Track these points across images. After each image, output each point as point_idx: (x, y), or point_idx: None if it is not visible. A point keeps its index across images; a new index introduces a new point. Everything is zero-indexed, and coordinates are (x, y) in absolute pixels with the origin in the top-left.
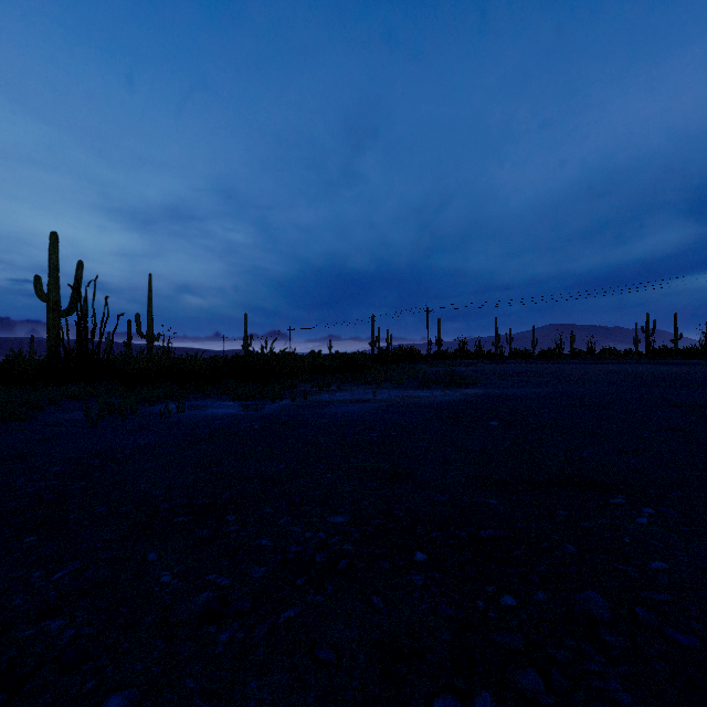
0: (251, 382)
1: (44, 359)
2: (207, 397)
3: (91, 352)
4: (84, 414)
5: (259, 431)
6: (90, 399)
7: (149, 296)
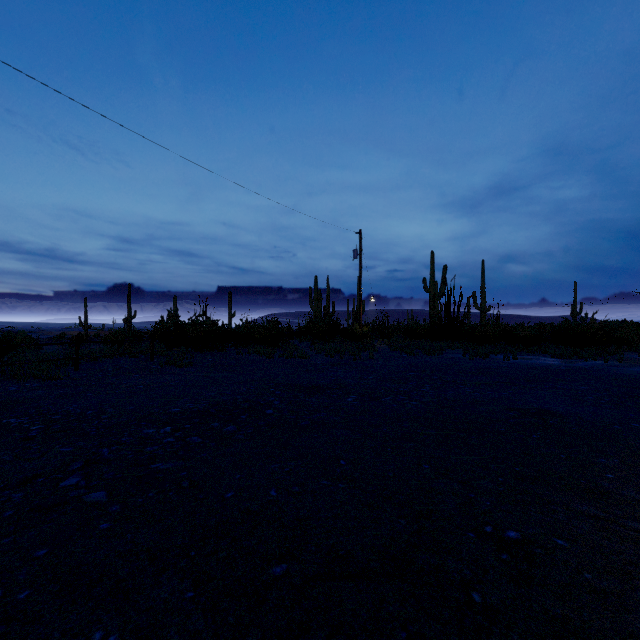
0: (570, 347)
1: (429, 326)
2: (531, 354)
3: (452, 322)
4: (462, 355)
5: (563, 370)
6: (456, 349)
7: (482, 277)
